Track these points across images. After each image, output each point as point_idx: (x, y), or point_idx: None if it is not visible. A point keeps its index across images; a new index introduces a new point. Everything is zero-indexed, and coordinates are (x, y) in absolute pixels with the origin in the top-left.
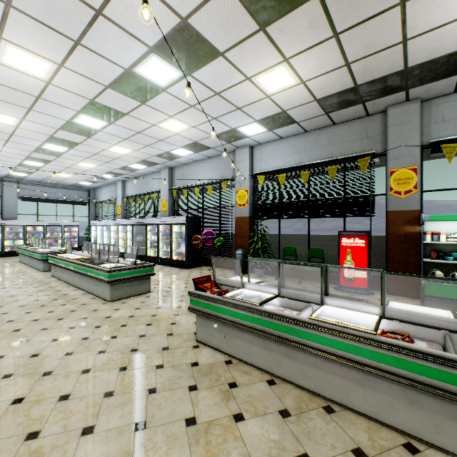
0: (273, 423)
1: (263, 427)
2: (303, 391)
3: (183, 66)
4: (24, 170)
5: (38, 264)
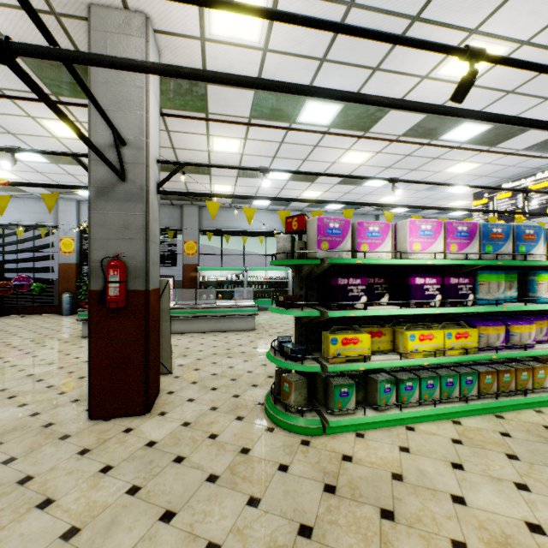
0: None
1: None
2: None
3: (54, 160)
4: None
5: None
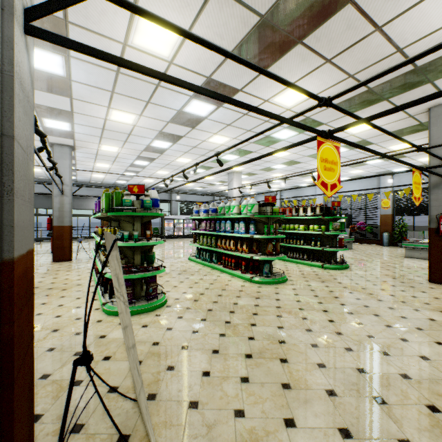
0: None
1: None
2: None
3: (386, 160)
4: None
5: None
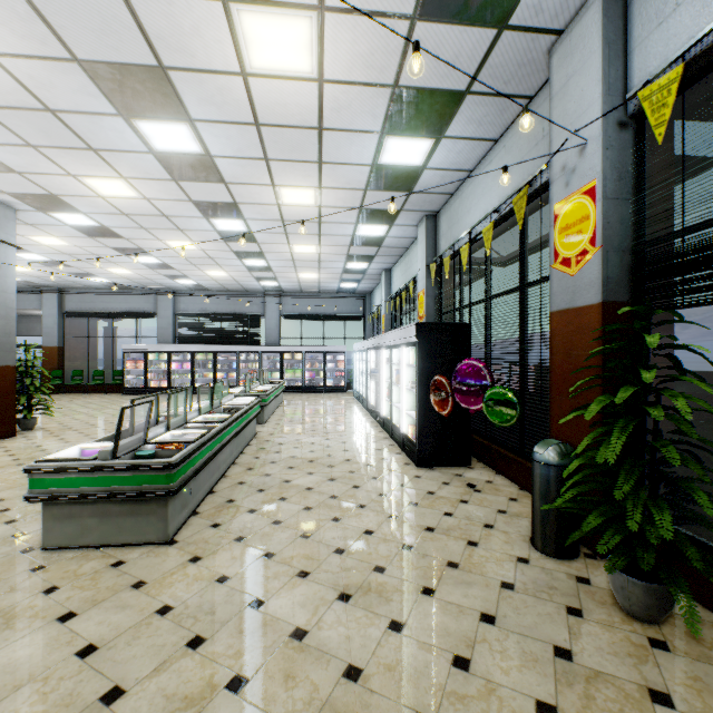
0: None
1: None
2: None
3: None
4: (264, 276)
5: None
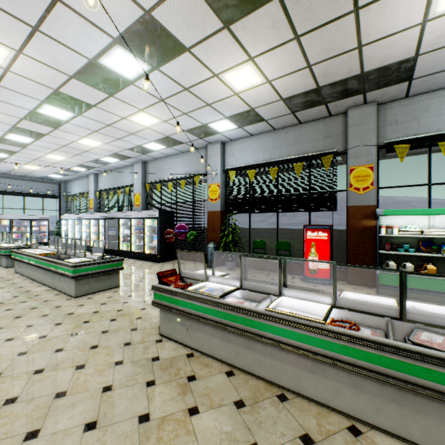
0: (227, 414)
1: (217, 419)
2: (260, 381)
3: (149, 59)
4: None
5: (1, 260)
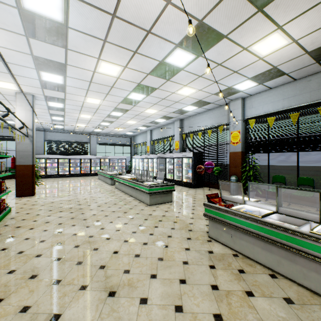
0: (278, 304)
1: (271, 305)
2: (304, 289)
3: (196, 51)
4: (100, 128)
5: (108, 181)
